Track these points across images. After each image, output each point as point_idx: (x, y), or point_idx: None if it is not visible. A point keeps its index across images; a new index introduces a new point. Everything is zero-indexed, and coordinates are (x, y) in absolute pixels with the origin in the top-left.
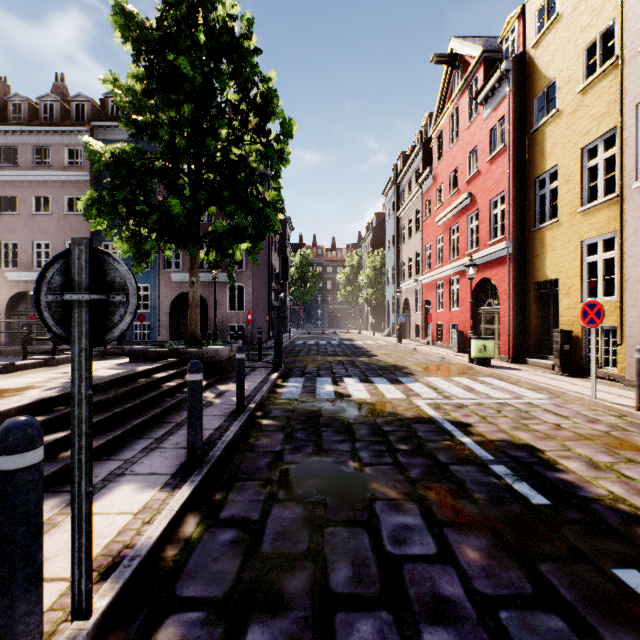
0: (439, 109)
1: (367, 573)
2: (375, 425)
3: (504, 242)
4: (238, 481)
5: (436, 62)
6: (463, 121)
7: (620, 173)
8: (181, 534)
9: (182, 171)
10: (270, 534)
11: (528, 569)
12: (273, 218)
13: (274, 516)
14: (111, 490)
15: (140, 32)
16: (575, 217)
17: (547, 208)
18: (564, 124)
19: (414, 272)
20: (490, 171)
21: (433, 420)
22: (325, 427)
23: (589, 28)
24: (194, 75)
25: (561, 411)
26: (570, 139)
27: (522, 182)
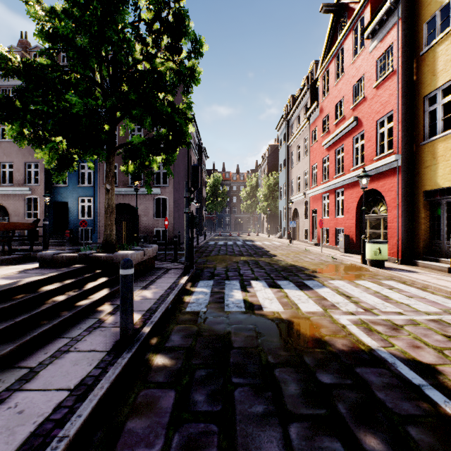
0: (325, 53)
1: None
2: (305, 369)
3: (394, 155)
4: None
5: (324, 11)
6: (348, 58)
7: None
8: None
9: (98, 84)
10: None
11: None
12: (182, 125)
13: None
14: None
15: None
16: None
17: (438, 122)
18: None
19: (302, 187)
20: (377, 95)
21: (378, 357)
22: (236, 374)
23: None
24: None
25: None
26: None
27: (410, 101)
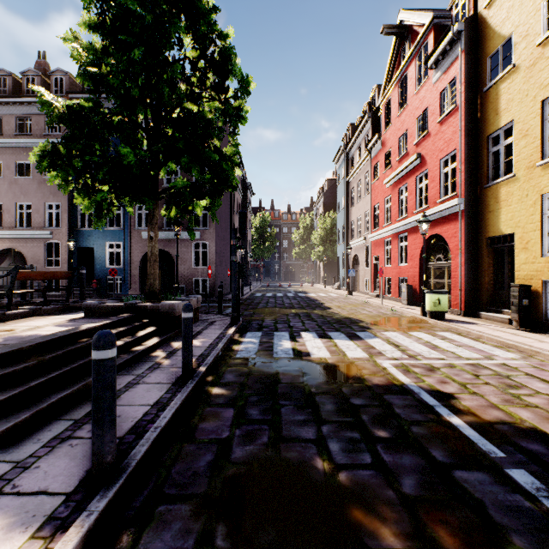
0: (387, 79)
1: None
2: (341, 396)
3: (456, 199)
4: (162, 502)
5: (386, 33)
6: (412, 87)
7: None
8: None
9: (140, 127)
10: None
11: None
12: (230, 171)
13: None
14: None
15: None
16: (534, 171)
17: (501, 164)
18: (521, 79)
19: (363, 231)
20: (440, 132)
21: (407, 389)
22: (283, 399)
23: None
24: (143, 13)
25: (546, 376)
26: (528, 93)
27: (474, 140)
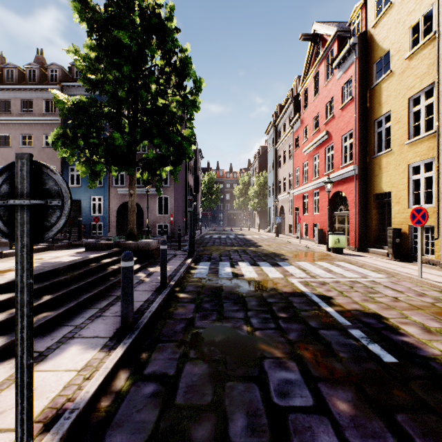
0: (305, 73)
1: (259, 423)
2: (262, 298)
3: (352, 166)
4: (160, 342)
5: (303, 39)
6: (322, 81)
7: (437, 115)
8: (113, 387)
9: (123, 115)
10: (183, 388)
11: (387, 419)
12: (188, 148)
13: (186, 372)
14: (62, 350)
15: (92, 14)
16: (403, 147)
17: (383, 141)
18: (395, 81)
19: (287, 187)
20: (342, 116)
21: (304, 294)
22: (225, 299)
23: (414, 12)
24: (131, 44)
25: (397, 287)
26: (400, 92)
27: (365, 123)
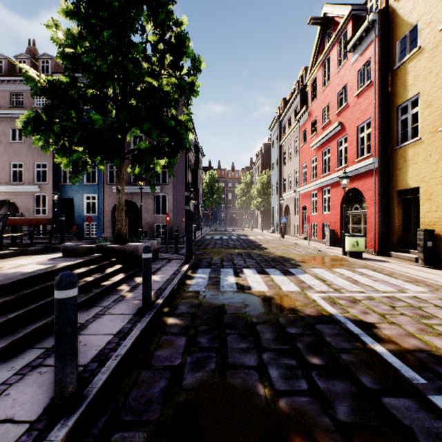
0: (313, 61)
1: None
2: (279, 326)
3: (371, 158)
4: (118, 429)
5: (312, 23)
6: (334, 67)
7: None
8: None
9: (110, 98)
10: None
11: None
12: (184, 135)
13: None
14: None
15: None
16: (437, 135)
17: (408, 130)
18: (426, 58)
19: (293, 185)
20: (357, 103)
21: (334, 319)
22: (229, 328)
23: None
24: (110, 0)
25: None
26: (432, 70)
27: (386, 110)
